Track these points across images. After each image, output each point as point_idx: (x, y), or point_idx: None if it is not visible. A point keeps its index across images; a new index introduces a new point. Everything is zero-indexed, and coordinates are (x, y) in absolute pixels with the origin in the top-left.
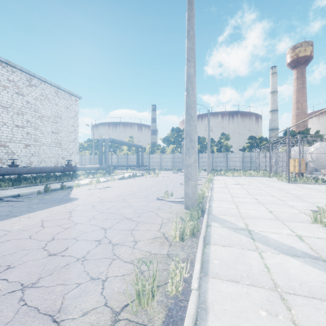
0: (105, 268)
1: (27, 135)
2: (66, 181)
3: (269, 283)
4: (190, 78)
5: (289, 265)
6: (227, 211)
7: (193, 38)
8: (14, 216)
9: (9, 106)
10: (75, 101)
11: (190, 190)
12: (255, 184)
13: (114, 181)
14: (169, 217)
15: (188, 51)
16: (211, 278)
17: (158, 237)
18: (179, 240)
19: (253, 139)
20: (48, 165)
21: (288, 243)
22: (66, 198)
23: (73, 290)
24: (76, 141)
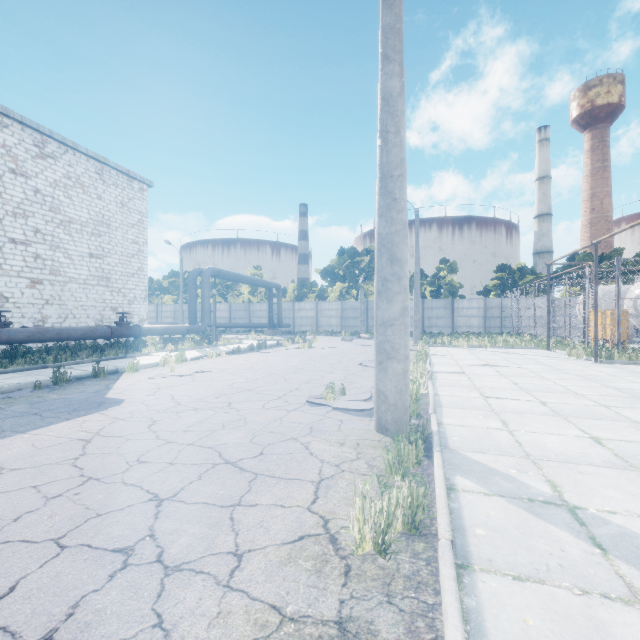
0: None
1: (35, 260)
2: (114, 358)
3: None
4: (391, 103)
5: None
6: (485, 437)
7: (399, 4)
8: None
9: None
10: (140, 192)
11: (392, 385)
12: (524, 365)
13: (218, 357)
14: (339, 459)
15: (386, 35)
16: None
17: (309, 536)
18: (372, 548)
19: (507, 272)
20: (82, 324)
21: None
22: (97, 400)
23: None
24: (142, 274)
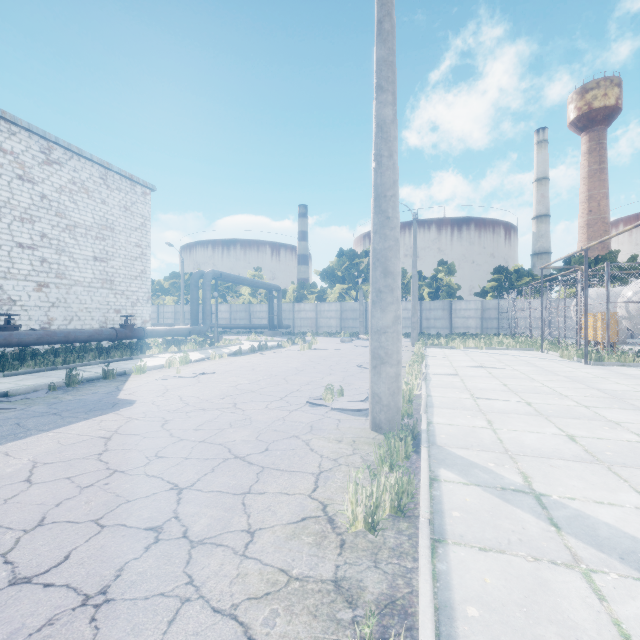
0: (154, 639)
1: (41, 264)
2: (120, 360)
3: None
4: (385, 130)
5: None
6: (470, 435)
7: (392, 39)
8: None
9: (4, 203)
10: (143, 196)
11: (385, 388)
12: (516, 367)
13: (221, 359)
14: (336, 454)
15: (380, 67)
16: None
17: (310, 517)
18: (363, 527)
19: (504, 273)
20: (87, 326)
21: None
22: (110, 400)
23: None
24: (145, 276)
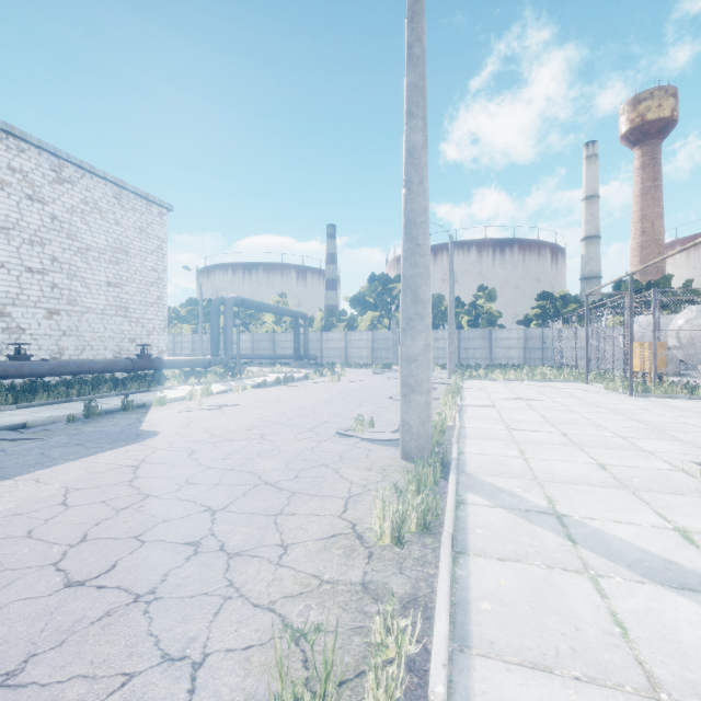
0: (202, 626)
1: (52, 289)
2: (137, 392)
3: (634, 676)
4: (415, 156)
5: (675, 617)
6: (501, 464)
7: (422, 64)
8: (2, 478)
9: (13, 225)
10: (159, 216)
11: (415, 416)
12: (557, 399)
13: (244, 391)
14: (366, 481)
15: (410, 92)
16: (479, 657)
17: (340, 534)
18: (390, 542)
19: (549, 300)
20: (100, 357)
21: (659, 552)
22: (132, 432)
23: (112, 695)
24: (162, 303)
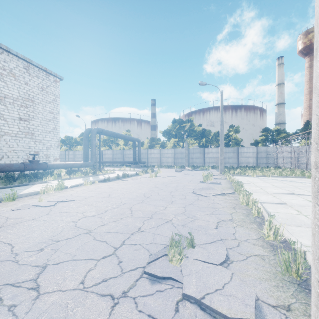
0: None
1: None
2: (17, 185)
3: None
4: None
5: None
6: None
7: None
8: None
9: None
10: (54, 82)
11: None
12: None
13: (92, 184)
14: None
15: None
16: None
17: None
18: None
19: (269, 131)
20: (14, 162)
21: None
22: None
23: None
24: (56, 131)
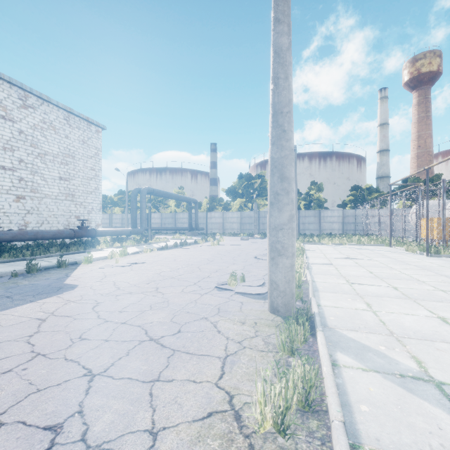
0: None
1: (19, 181)
2: (75, 253)
3: None
4: (281, 56)
5: None
6: (355, 317)
7: None
8: None
9: None
10: (96, 133)
11: (282, 276)
12: (375, 258)
13: (151, 252)
14: (241, 336)
15: (277, 2)
16: None
17: (217, 413)
18: (272, 426)
19: (359, 190)
20: (54, 228)
21: None
22: (57, 285)
23: None
24: (98, 192)
